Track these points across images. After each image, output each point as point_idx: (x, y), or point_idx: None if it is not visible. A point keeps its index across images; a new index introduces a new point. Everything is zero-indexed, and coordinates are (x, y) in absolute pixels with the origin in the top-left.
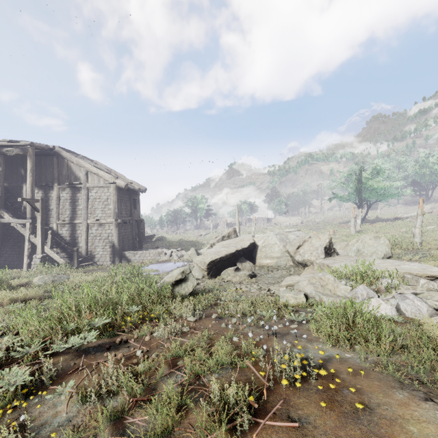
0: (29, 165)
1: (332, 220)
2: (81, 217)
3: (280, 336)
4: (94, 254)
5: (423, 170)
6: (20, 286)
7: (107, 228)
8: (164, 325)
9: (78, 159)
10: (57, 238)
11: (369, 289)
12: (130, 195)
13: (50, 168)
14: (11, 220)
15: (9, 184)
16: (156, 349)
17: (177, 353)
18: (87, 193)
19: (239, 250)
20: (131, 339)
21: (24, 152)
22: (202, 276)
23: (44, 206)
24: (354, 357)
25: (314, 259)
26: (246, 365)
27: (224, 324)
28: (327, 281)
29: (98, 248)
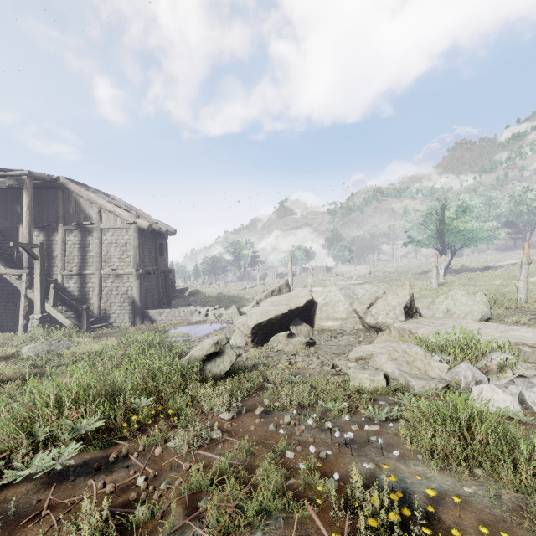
0: (25, 200)
1: (407, 270)
2: (92, 267)
3: (356, 447)
4: (109, 314)
5: (519, 208)
6: (4, 358)
7: (125, 281)
8: (186, 426)
9: (89, 193)
10: (63, 293)
11: (475, 369)
12: (155, 238)
13: (54, 205)
14: (3, 270)
15: (1, 224)
16: (169, 472)
17: (199, 485)
18: (100, 236)
19: (293, 309)
20: (134, 451)
21: (20, 184)
22: (245, 344)
23: (46, 252)
24: (479, 494)
25: (391, 322)
26: (307, 513)
27: (273, 426)
28: (414, 356)
29: (114, 306)
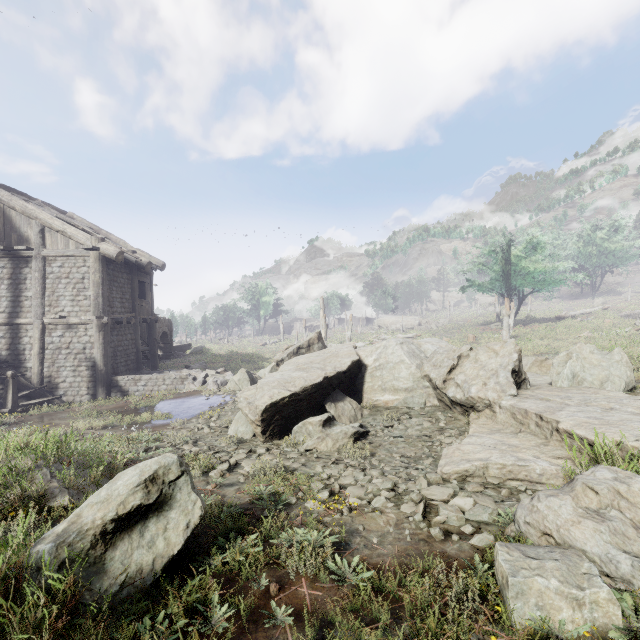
0: None
1: (463, 321)
2: (30, 313)
3: None
4: (56, 383)
5: (589, 249)
6: None
7: (81, 334)
8: None
9: (25, 204)
10: None
11: None
12: (132, 274)
13: None
14: None
15: None
16: None
17: None
18: (42, 267)
19: (331, 376)
20: None
21: None
22: (252, 435)
23: None
24: None
25: (495, 398)
26: None
27: None
28: None
29: (64, 371)
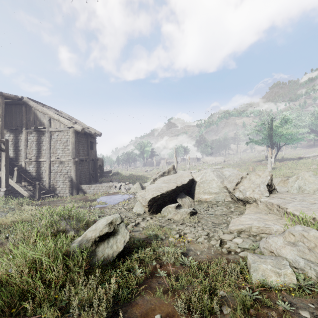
0: None
1: (247, 159)
2: (44, 156)
3: None
4: (55, 187)
5: (317, 121)
6: None
7: (66, 166)
8: None
9: (42, 108)
10: (25, 174)
11: None
12: (87, 138)
13: (20, 115)
14: None
15: None
16: None
17: None
18: (50, 136)
19: (179, 186)
20: None
21: None
22: (143, 212)
23: (15, 147)
24: None
25: (258, 197)
26: None
27: None
28: (315, 241)
29: (59, 182)
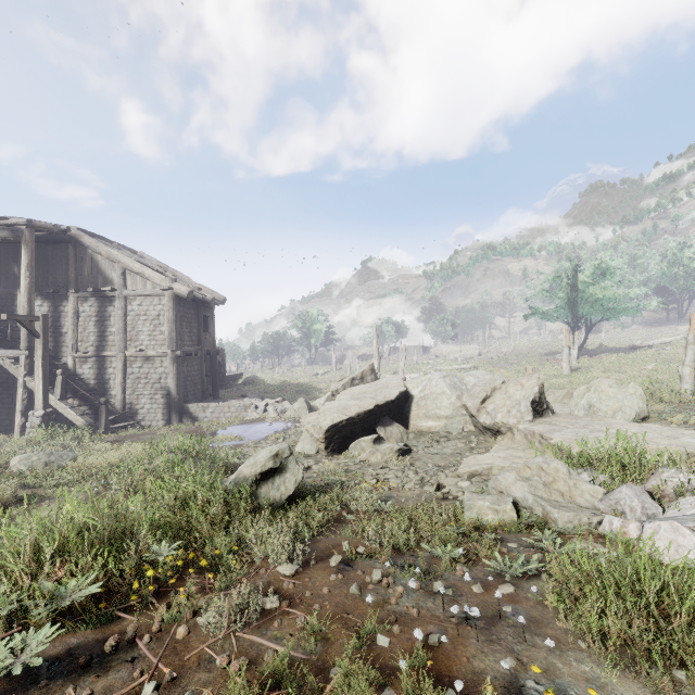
0: (24, 258)
1: (528, 350)
2: (114, 347)
3: (483, 626)
4: (136, 409)
5: (674, 270)
6: None
7: (157, 365)
8: (227, 586)
9: (109, 249)
10: (74, 381)
11: (643, 496)
12: (198, 309)
13: (63, 264)
14: None
15: None
16: (195, 671)
17: None
18: (124, 306)
19: (381, 404)
20: (145, 630)
21: (17, 237)
22: (316, 451)
23: (53, 327)
24: None
25: (514, 423)
26: None
27: (356, 588)
28: (554, 475)
29: (142, 399)
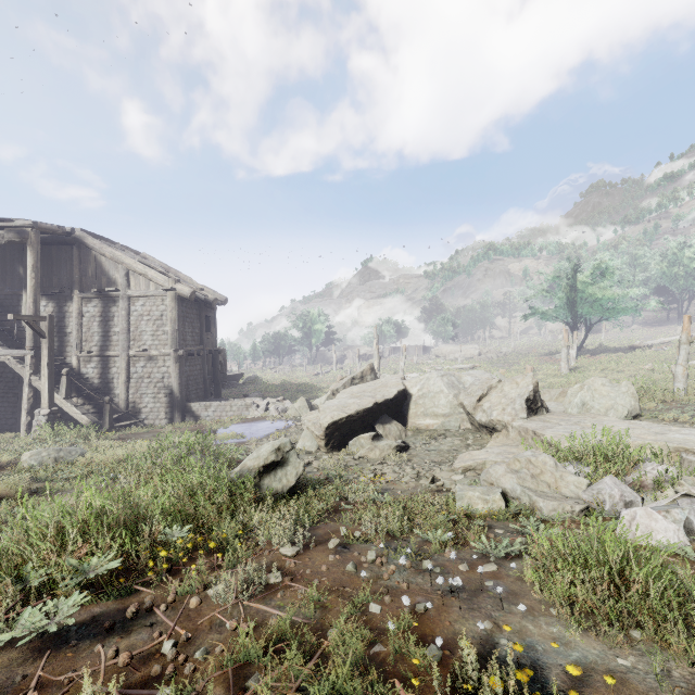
0: (30, 259)
1: (528, 350)
2: (117, 347)
3: (465, 597)
4: (139, 408)
5: (674, 270)
6: None
7: (160, 365)
8: (234, 565)
9: (113, 251)
10: (79, 381)
11: (624, 486)
12: (200, 309)
13: (68, 265)
14: None
15: None
16: (207, 633)
17: (247, 655)
18: (128, 306)
19: (380, 402)
20: (161, 601)
21: (23, 239)
22: (316, 448)
23: (57, 327)
24: (639, 668)
25: (509, 420)
26: None
27: (352, 566)
28: (542, 467)
29: (146, 398)
